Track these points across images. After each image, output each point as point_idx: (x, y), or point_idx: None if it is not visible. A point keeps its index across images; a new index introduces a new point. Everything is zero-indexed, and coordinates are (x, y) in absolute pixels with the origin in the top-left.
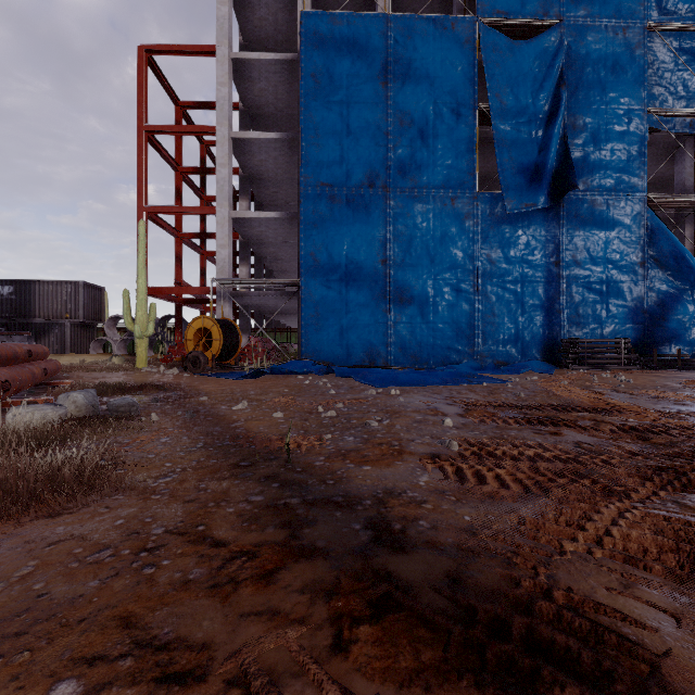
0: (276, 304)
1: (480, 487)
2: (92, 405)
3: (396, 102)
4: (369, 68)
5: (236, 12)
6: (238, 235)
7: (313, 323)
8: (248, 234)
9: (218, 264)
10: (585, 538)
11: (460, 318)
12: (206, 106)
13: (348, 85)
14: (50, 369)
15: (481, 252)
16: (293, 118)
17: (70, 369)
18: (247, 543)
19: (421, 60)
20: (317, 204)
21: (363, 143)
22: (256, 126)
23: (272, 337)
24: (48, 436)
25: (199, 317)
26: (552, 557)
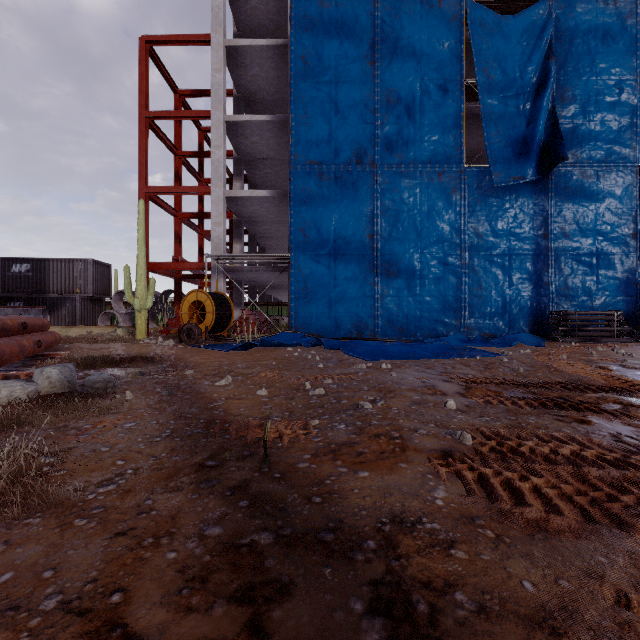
0: (268, 279)
1: (520, 509)
2: (68, 381)
3: (384, 80)
4: (357, 49)
5: (230, 3)
6: (232, 214)
7: (302, 296)
8: (241, 212)
9: (213, 241)
10: None
11: (447, 291)
12: (203, 94)
13: (336, 65)
14: (46, 341)
15: (468, 226)
16: (284, 103)
17: (73, 341)
18: None
19: (408, 38)
20: (306, 182)
21: (351, 122)
22: (250, 111)
23: (264, 310)
24: None
25: (193, 291)
26: None
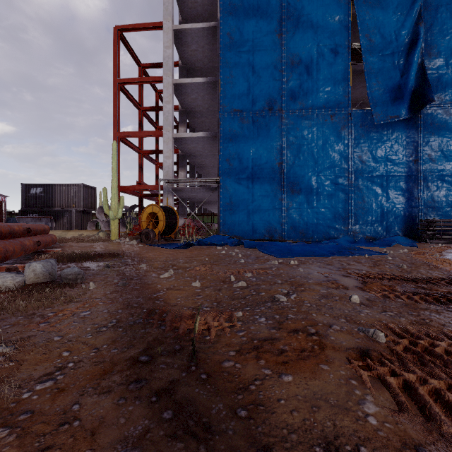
0: (203, 196)
1: None
2: (49, 273)
3: (289, 48)
4: (269, 25)
5: None
6: (178, 150)
7: (228, 208)
8: (185, 149)
9: (165, 169)
10: None
11: (337, 204)
12: (158, 66)
13: (253, 38)
14: (44, 241)
15: (354, 154)
16: (215, 69)
17: (67, 240)
18: None
19: (307, 15)
20: (231, 125)
21: (264, 79)
22: (191, 77)
23: (201, 219)
24: None
25: (150, 205)
26: None
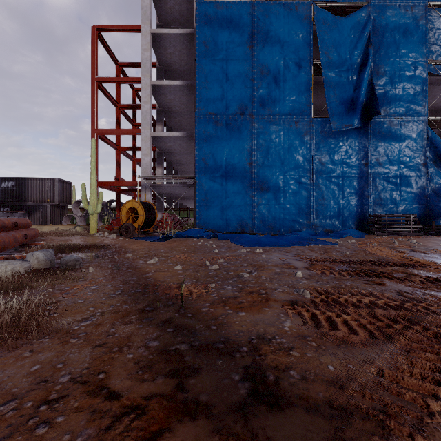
0: (180, 192)
1: (334, 332)
2: (50, 260)
3: (259, 59)
4: (241, 37)
5: (154, 4)
6: (156, 148)
7: (204, 204)
8: (162, 147)
9: (143, 166)
10: None
11: (301, 201)
12: (136, 65)
13: (226, 48)
14: (30, 235)
15: (315, 157)
16: (191, 72)
17: (46, 234)
18: (137, 395)
19: (275, 31)
20: (206, 127)
21: (236, 86)
22: (168, 78)
23: (177, 213)
24: (8, 284)
25: (129, 201)
26: (423, 420)
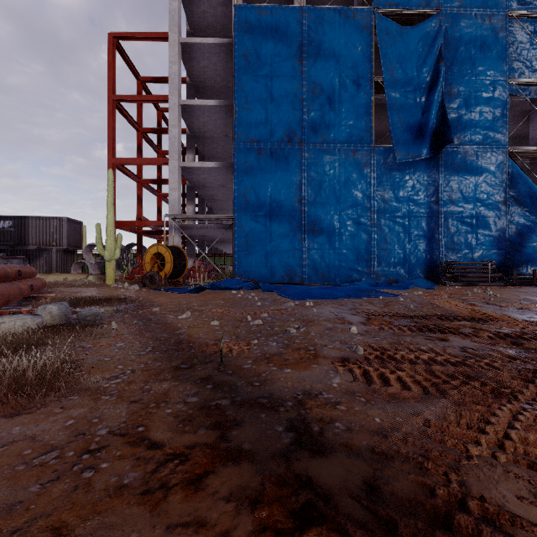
0: (215, 234)
1: (385, 388)
2: (65, 315)
3: (310, 75)
4: (288, 49)
5: (184, 7)
6: (186, 180)
7: (244, 249)
8: (193, 179)
9: (170, 203)
10: (487, 441)
11: (360, 245)
12: (161, 81)
13: (271, 62)
14: (36, 286)
15: (376, 193)
16: (229, 90)
17: (54, 285)
18: (180, 445)
19: (329, 42)
20: (247, 156)
21: (283, 108)
22: (200, 96)
23: (212, 260)
24: (23, 341)
25: (154, 245)
26: (460, 462)
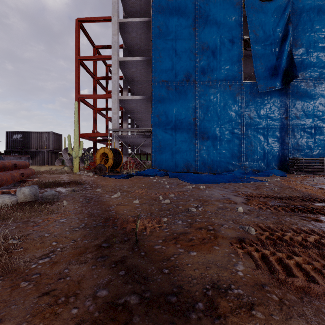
0: (140, 141)
1: (291, 279)
2: (34, 194)
3: (200, 38)
4: (186, 21)
5: (121, 0)
6: (122, 108)
7: (158, 150)
8: (127, 107)
9: (112, 122)
10: None
11: (234, 147)
12: (108, 47)
13: (175, 30)
14: (26, 173)
15: (245, 113)
16: (149, 51)
17: (42, 173)
18: None
19: (213, 15)
20: (160, 91)
21: (183, 59)
22: (131, 56)
23: (138, 157)
24: None
25: (102, 147)
26: None
